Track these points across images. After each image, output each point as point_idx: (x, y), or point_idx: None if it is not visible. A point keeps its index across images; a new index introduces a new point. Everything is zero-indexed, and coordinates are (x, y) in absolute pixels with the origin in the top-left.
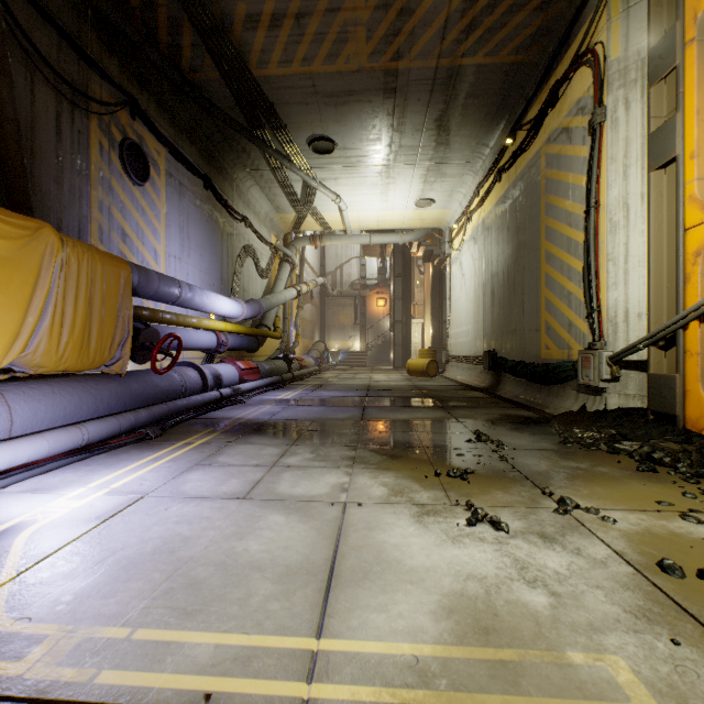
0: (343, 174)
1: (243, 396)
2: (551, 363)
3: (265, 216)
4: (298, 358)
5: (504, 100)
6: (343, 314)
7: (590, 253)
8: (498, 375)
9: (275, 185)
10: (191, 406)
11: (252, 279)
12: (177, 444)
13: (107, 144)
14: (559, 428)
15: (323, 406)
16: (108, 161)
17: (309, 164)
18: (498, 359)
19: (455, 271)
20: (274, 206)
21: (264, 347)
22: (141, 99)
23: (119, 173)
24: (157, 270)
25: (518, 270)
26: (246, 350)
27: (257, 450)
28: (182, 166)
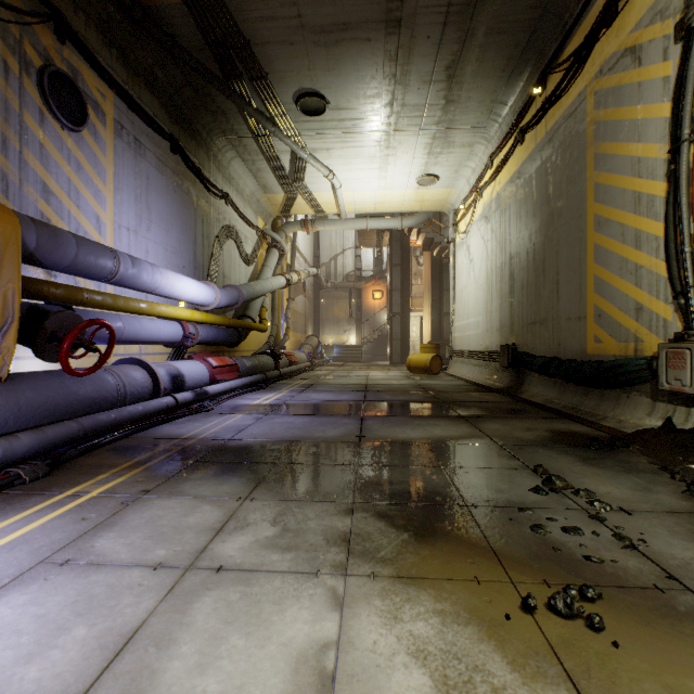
0: (337, 143)
1: (212, 400)
2: (605, 360)
3: (250, 195)
4: (288, 353)
5: (532, 38)
6: (338, 307)
7: (681, 206)
8: (520, 374)
9: (260, 157)
10: (124, 420)
11: (234, 265)
12: (55, 498)
13: (16, 66)
14: (653, 458)
15: (309, 416)
16: (18, 88)
17: (297, 130)
18: (521, 354)
19: (461, 256)
20: (260, 184)
21: (249, 340)
22: (75, 20)
23: (37, 108)
24: (101, 242)
25: (550, 245)
26: (225, 344)
27: (181, 514)
28: (138, 119)
